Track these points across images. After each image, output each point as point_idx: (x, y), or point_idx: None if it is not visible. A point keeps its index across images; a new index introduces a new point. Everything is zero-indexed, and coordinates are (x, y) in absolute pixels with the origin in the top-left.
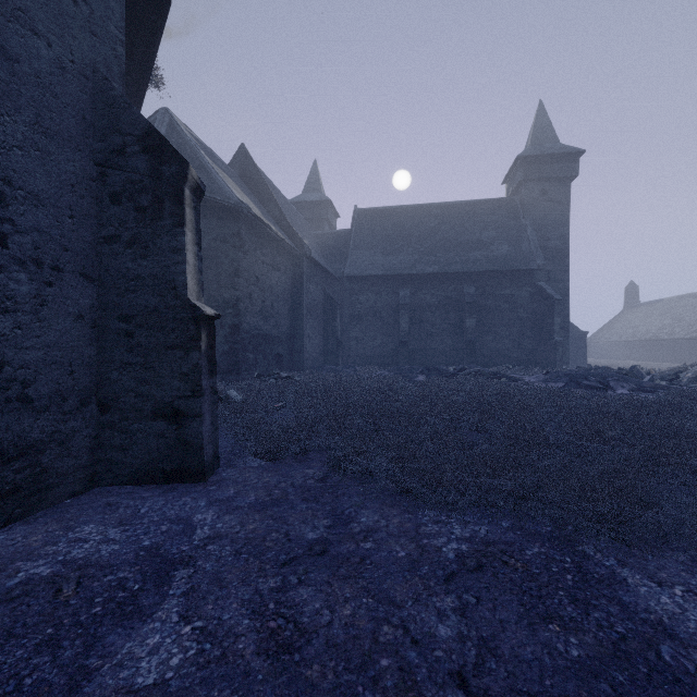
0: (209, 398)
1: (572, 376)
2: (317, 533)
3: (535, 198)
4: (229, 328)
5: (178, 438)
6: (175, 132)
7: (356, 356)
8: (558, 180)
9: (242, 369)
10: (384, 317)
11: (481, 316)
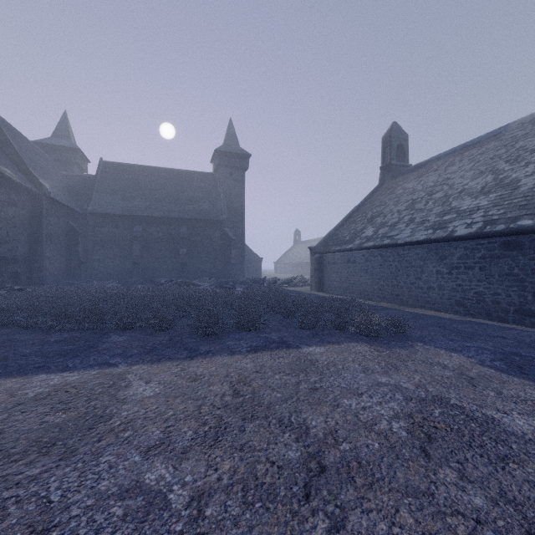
0: None
1: (221, 282)
2: None
3: (226, 177)
4: None
5: None
6: None
7: (99, 273)
8: (238, 168)
9: None
10: (122, 245)
11: (191, 247)
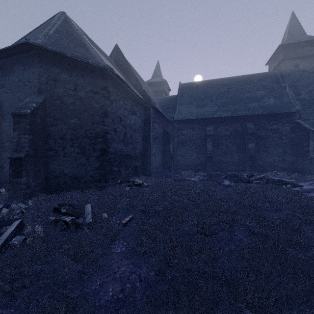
0: None
1: None
2: None
3: (290, 70)
4: (99, 151)
5: None
6: (67, 24)
7: (181, 165)
8: (306, 57)
9: (109, 178)
10: (197, 142)
11: (258, 141)
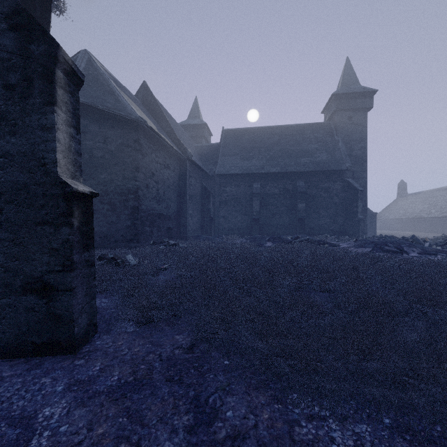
0: (83, 271)
1: (376, 243)
2: (174, 442)
3: (344, 122)
4: (131, 209)
5: (48, 311)
6: (92, 66)
7: (223, 229)
8: (359, 110)
9: (141, 239)
10: (243, 202)
11: (308, 201)
